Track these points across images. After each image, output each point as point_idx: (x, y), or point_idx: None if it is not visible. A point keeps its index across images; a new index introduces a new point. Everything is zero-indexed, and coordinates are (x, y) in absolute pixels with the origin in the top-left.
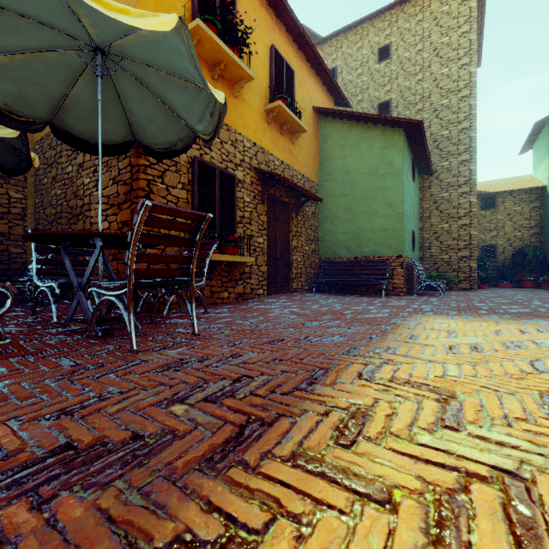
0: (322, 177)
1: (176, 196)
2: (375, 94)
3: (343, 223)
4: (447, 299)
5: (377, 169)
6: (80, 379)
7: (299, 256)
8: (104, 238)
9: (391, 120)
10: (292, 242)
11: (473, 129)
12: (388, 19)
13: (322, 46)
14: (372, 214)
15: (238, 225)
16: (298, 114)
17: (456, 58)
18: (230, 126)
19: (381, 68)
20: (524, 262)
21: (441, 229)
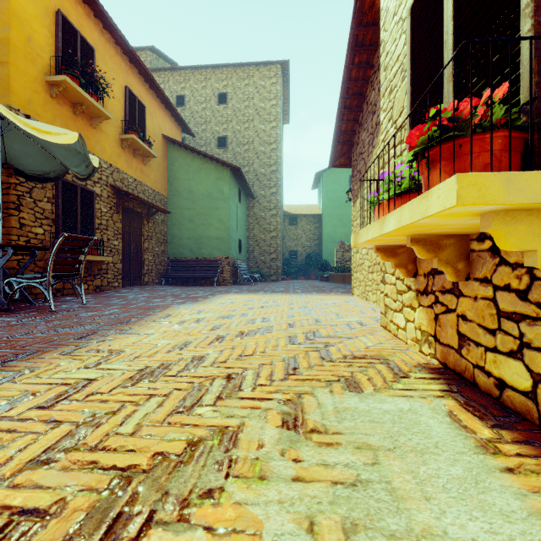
0: (170, 191)
1: (42, 207)
2: (216, 128)
3: (188, 230)
4: (254, 286)
5: (212, 193)
6: (32, 321)
7: (151, 256)
8: (11, 247)
9: (221, 162)
10: (144, 244)
11: (278, 172)
12: (225, 73)
13: (173, 73)
14: (209, 226)
15: (96, 230)
16: (150, 144)
17: (269, 121)
18: (89, 151)
19: (220, 109)
20: (311, 262)
21: (260, 238)
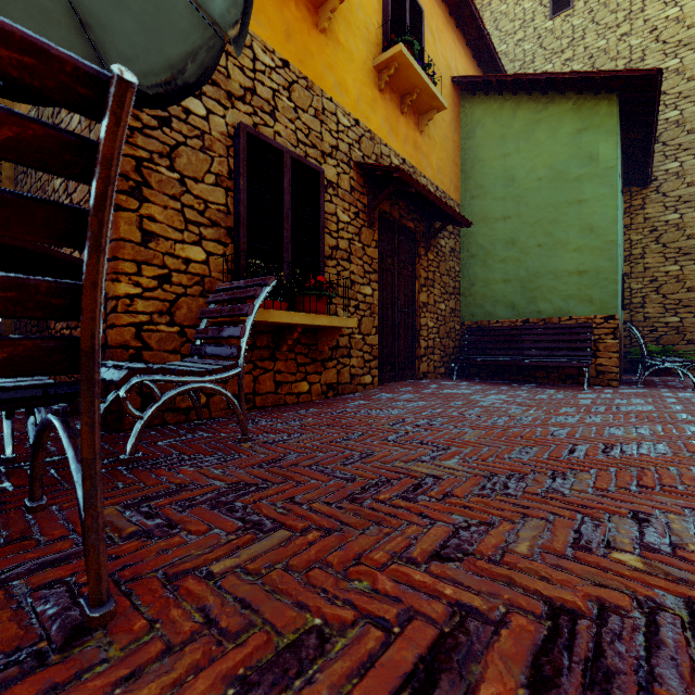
0: (465, 192)
1: (202, 197)
2: (545, 68)
3: (503, 264)
4: None
5: (565, 169)
6: None
7: (431, 320)
8: None
9: (597, 77)
10: (419, 295)
11: None
12: None
13: None
14: (557, 247)
15: (326, 261)
16: (432, 76)
17: None
18: (312, 82)
19: (555, 25)
20: None
21: (664, 274)
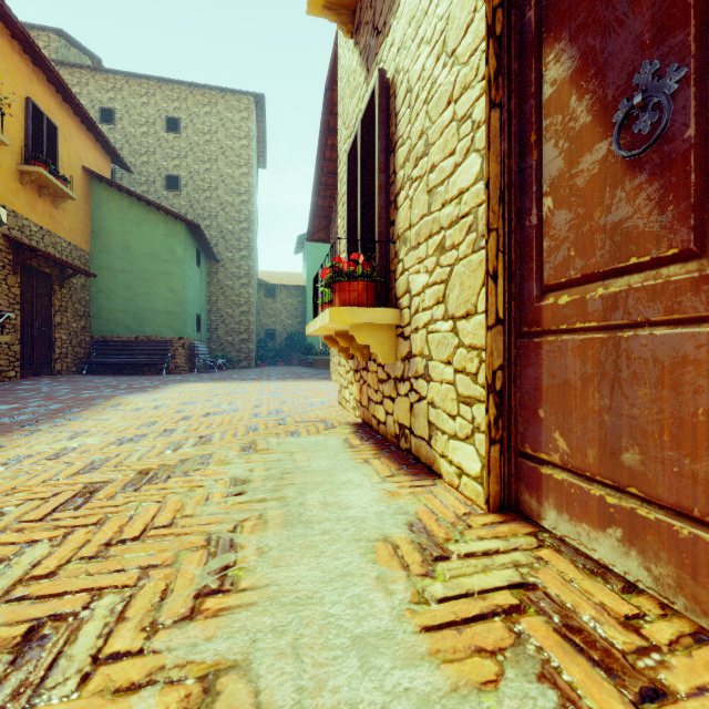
0: (95, 246)
1: None
2: (163, 163)
3: (123, 301)
4: (218, 374)
5: (160, 253)
6: None
7: (65, 334)
8: None
9: (173, 214)
10: (54, 318)
11: (251, 232)
12: (177, 92)
13: (95, 74)
14: (155, 296)
15: None
16: (65, 181)
17: (239, 165)
18: None
19: (170, 138)
20: (293, 344)
21: (227, 313)
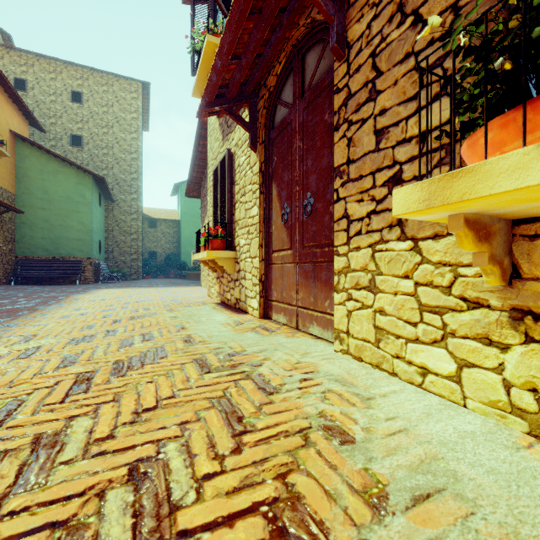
0: (19, 189)
1: None
2: (69, 125)
3: (42, 230)
4: (119, 284)
5: (72, 196)
6: None
7: None
8: None
9: (84, 169)
10: None
11: (139, 181)
12: (80, 72)
13: (9, 51)
14: (69, 228)
15: None
16: (2, 144)
17: (130, 131)
18: None
19: (74, 107)
20: (170, 262)
21: (120, 240)
